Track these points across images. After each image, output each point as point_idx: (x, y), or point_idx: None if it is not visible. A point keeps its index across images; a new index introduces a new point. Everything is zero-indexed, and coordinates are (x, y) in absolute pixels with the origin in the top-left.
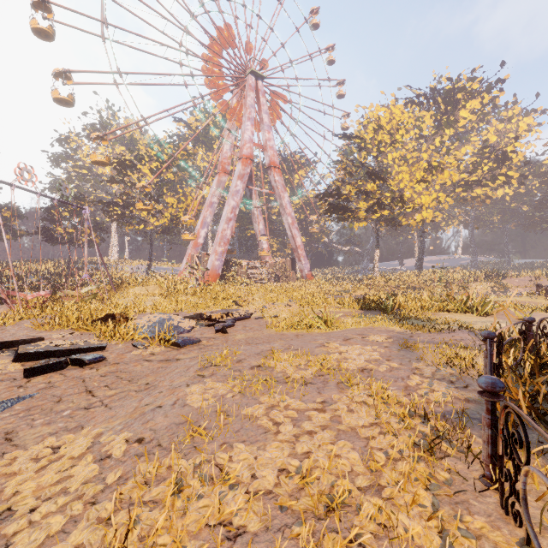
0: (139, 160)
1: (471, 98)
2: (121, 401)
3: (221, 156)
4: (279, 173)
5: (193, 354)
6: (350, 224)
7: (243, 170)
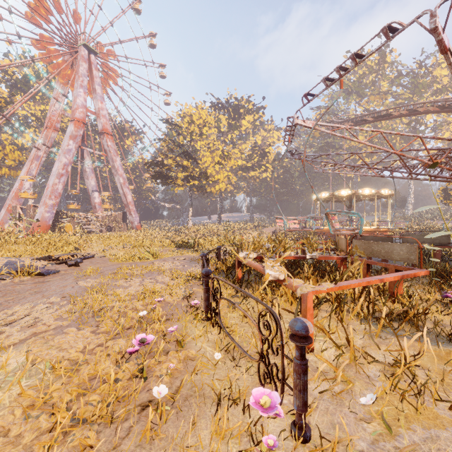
0: None
1: (248, 113)
2: (23, 299)
3: (49, 112)
4: (112, 139)
5: (59, 277)
6: (172, 188)
7: (76, 132)
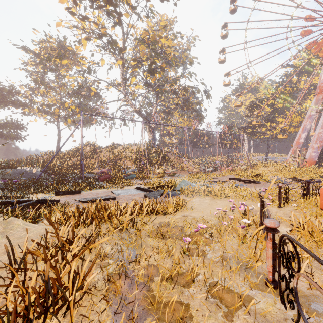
0: (261, 102)
1: None
2: None
3: (319, 82)
4: None
5: None
6: None
7: None
